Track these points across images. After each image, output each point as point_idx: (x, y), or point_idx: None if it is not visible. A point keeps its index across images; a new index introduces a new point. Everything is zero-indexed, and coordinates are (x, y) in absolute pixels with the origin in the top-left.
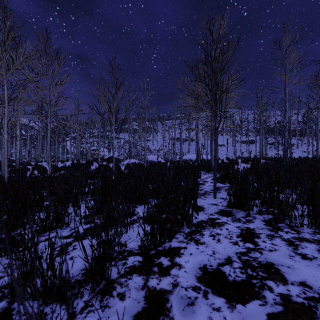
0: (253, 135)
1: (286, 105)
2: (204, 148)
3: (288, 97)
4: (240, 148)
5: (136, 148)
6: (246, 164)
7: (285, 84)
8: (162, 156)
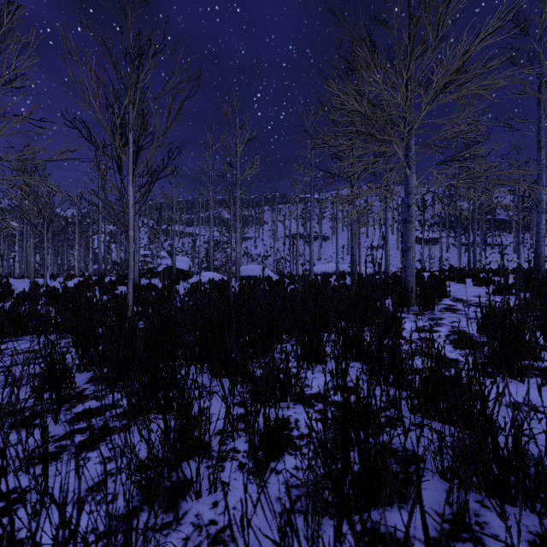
0: (433, 229)
1: (541, 155)
2: (347, 253)
3: (545, 139)
4: (422, 252)
5: (225, 253)
6: (458, 283)
7: (540, 111)
8: (271, 267)
